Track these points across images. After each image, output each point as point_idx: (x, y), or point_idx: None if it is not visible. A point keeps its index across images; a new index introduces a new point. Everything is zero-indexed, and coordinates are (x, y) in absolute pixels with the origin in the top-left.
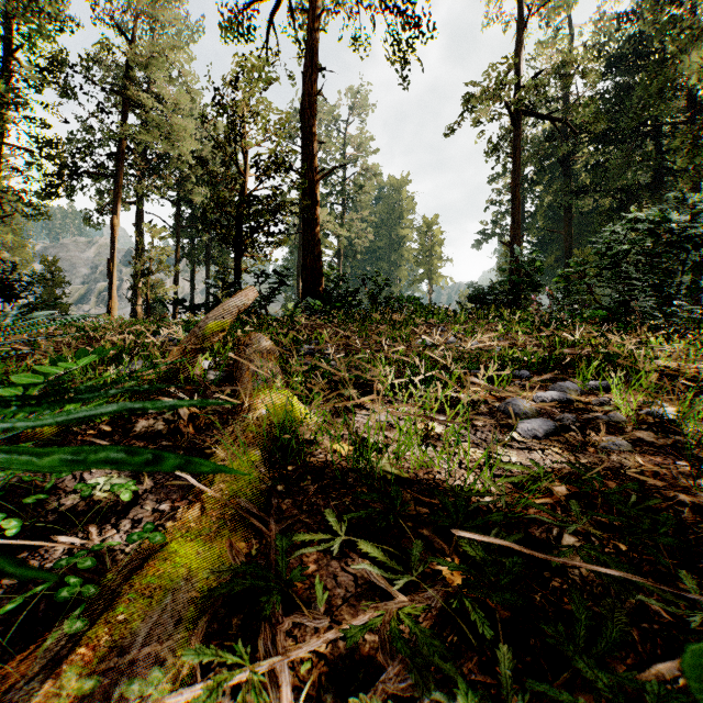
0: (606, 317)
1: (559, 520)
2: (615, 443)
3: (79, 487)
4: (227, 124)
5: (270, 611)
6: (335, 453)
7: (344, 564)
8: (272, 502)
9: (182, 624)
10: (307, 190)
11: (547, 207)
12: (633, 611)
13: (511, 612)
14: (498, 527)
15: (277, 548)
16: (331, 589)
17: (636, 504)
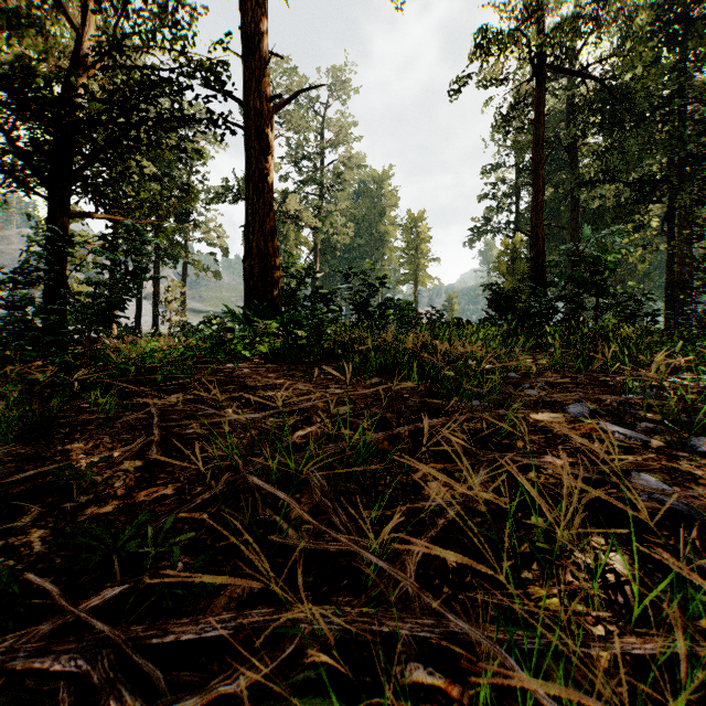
0: None
1: None
2: None
3: None
4: None
5: None
6: None
7: None
8: None
9: None
10: (252, 128)
11: (545, 202)
12: None
13: None
14: None
15: None
16: None
17: None
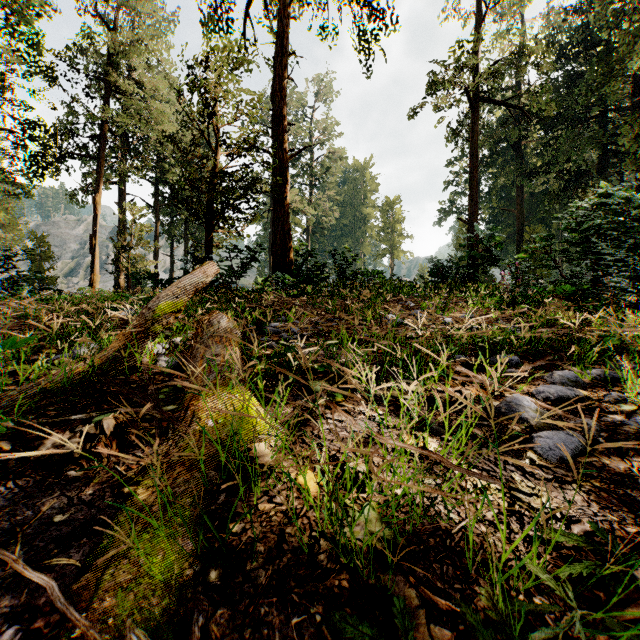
0: (574, 292)
1: None
2: None
3: None
4: (198, 102)
5: None
6: (300, 491)
7: None
8: (193, 626)
9: None
10: (277, 169)
11: (500, 187)
12: None
13: None
14: None
15: None
16: None
17: None
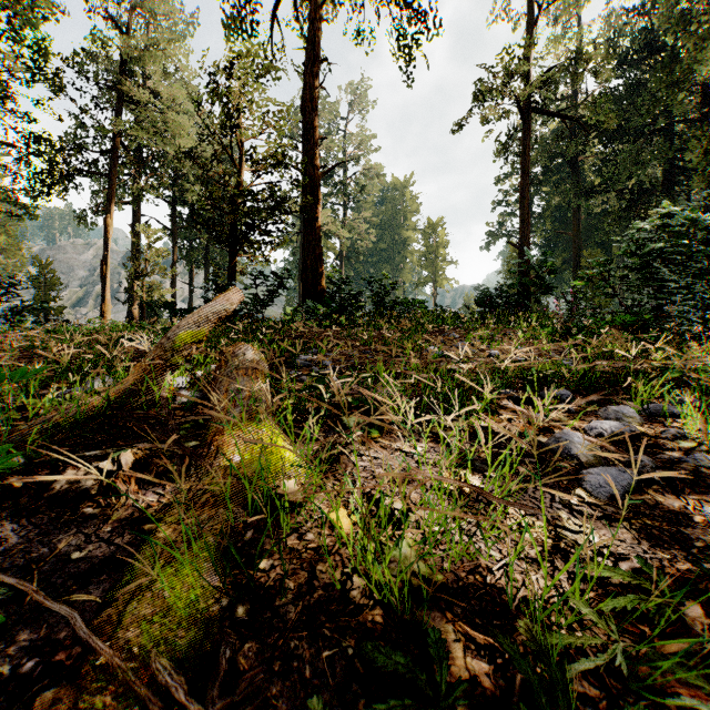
0: (634, 323)
1: None
2: None
3: None
4: (220, 113)
5: None
6: (332, 528)
7: None
8: (221, 658)
9: None
10: (307, 187)
11: (554, 208)
12: None
13: None
14: None
15: None
16: None
17: None
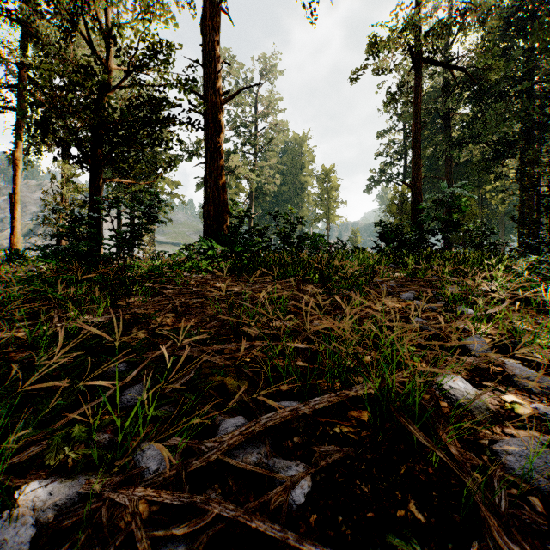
0: None
1: None
2: None
3: None
4: None
5: None
6: None
7: None
8: None
9: None
10: (209, 114)
11: (427, 158)
12: None
13: None
14: None
15: None
16: None
17: None
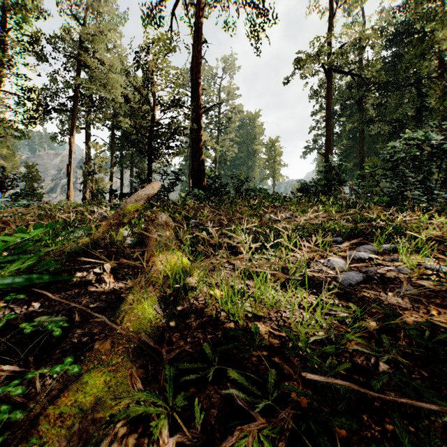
0: (389, 202)
1: (374, 350)
2: (406, 289)
3: (24, 325)
4: (143, 76)
5: (158, 432)
6: (211, 296)
7: (217, 387)
8: (165, 336)
9: (90, 442)
10: (194, 120)
11: (348, 131)
12: (440, 429)
13: (345, 430)
14: (331, 357)
15: (166, 377)
16: (206, 409)
17: (428, 337)
